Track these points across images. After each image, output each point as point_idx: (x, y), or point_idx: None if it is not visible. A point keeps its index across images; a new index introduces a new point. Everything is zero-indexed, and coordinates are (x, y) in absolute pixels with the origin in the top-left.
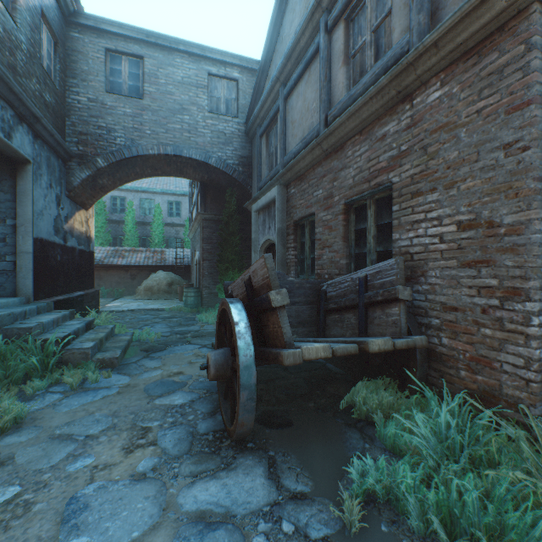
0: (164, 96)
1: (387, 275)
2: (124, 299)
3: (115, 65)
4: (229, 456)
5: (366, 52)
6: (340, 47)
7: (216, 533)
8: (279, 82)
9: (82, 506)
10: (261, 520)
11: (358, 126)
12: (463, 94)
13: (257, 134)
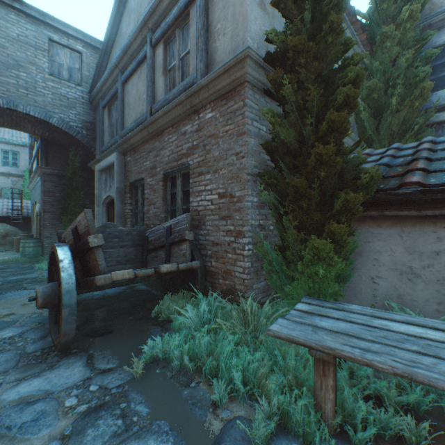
0: None
1: (182, 224)
2: None
3: None
4: (54, 361)
5: (176, 72)
6: (160, 61)
7: (35, 405)
8: (118, 69)
9: None
10: (74, 390)
11: (171, 122)
12: (221, 119)
13: (100, 105)
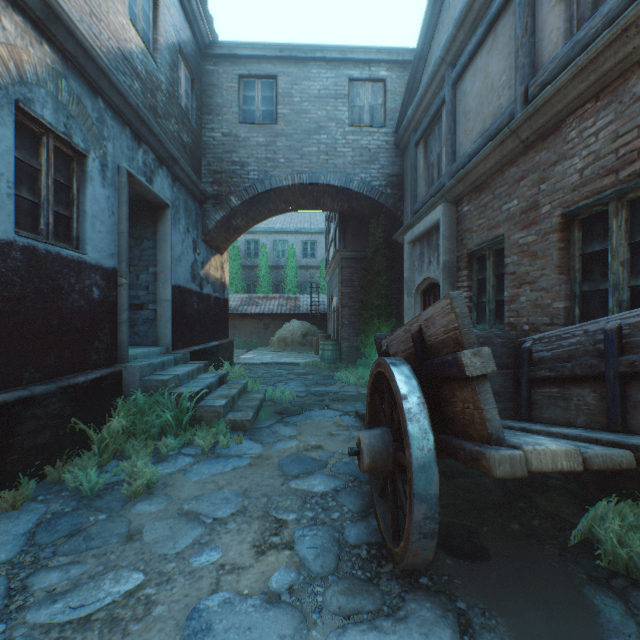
0: (299, 117)
1: None
2: (257, 350)
3: (248, 92)
4: (392, 592)
5: None
6: None
7: None
8: (445, 64)
9: (204, 625)
10: None
11: (592, 86)
12: None
13: (410, 142)
